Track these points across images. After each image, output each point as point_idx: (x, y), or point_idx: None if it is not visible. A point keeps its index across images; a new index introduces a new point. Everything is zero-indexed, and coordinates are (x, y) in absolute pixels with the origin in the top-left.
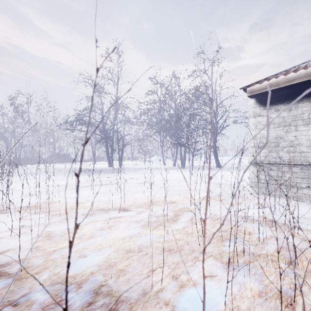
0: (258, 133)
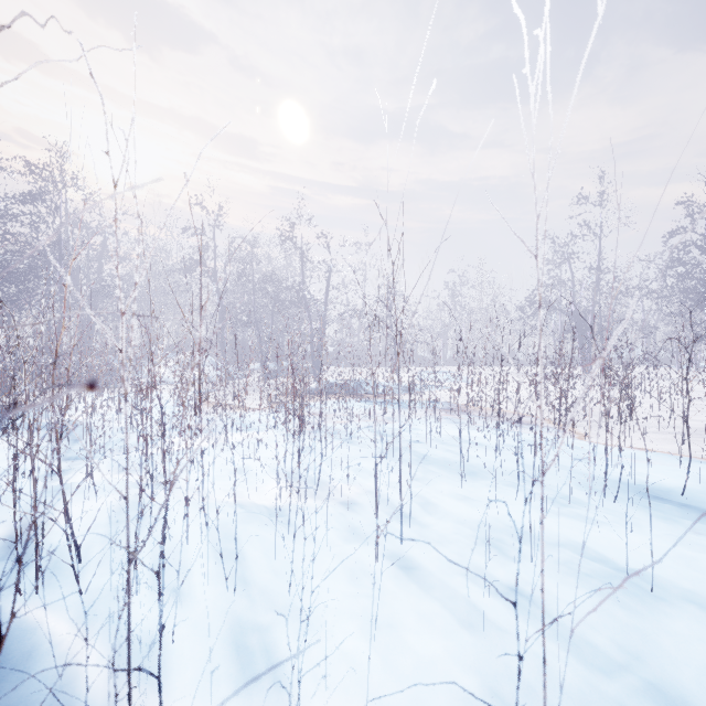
0: None
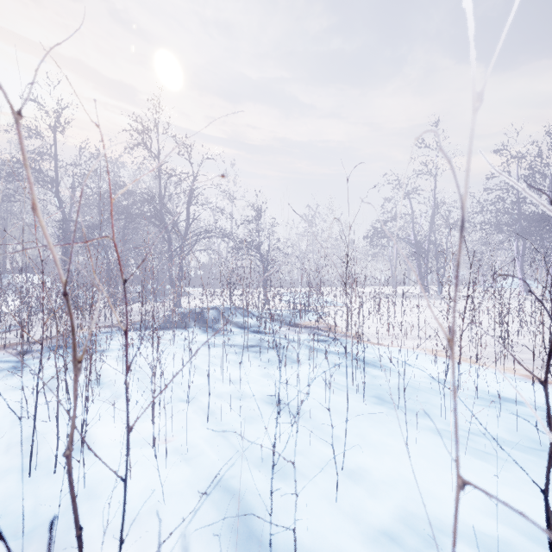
0: None
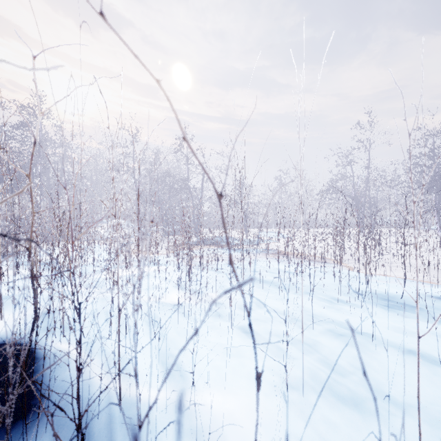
0: None
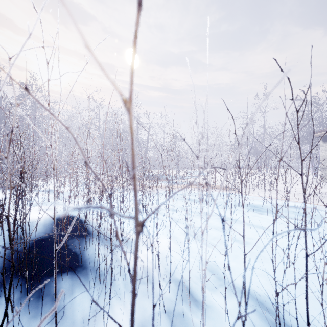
0: (322, 154)
